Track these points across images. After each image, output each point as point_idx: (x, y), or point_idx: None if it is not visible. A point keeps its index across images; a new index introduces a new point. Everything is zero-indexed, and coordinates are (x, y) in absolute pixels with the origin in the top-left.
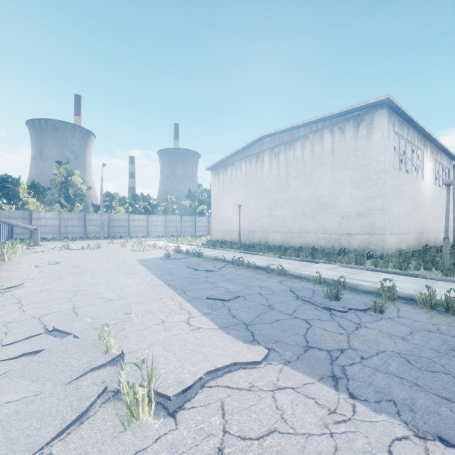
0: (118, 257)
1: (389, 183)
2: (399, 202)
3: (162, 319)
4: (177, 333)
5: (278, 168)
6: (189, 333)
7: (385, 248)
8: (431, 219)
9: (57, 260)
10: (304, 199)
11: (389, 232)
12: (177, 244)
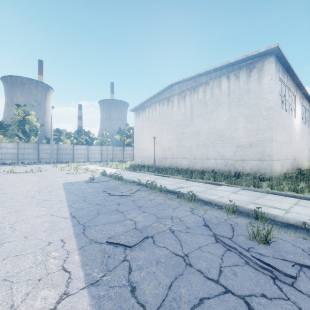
0: (49, 180)
1: (276, 119)
2: (282, 134)
3: (12, 305)
4: None
5: (184, 108)
6: None
7: (273, 172)
8: (300, 148)
9: None
10: (205, 132)
11: (276, 159)
12: (107, 167)
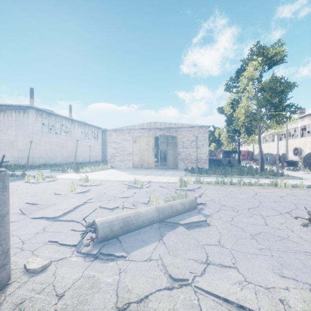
0: None
1: (38, 138)
2: (47, 145)
3: None
4: None
5: None
6: None
7: (34, 163)
8: (79, 152)
9: None
10: (4, 141)
11: (37, 157)
12: None
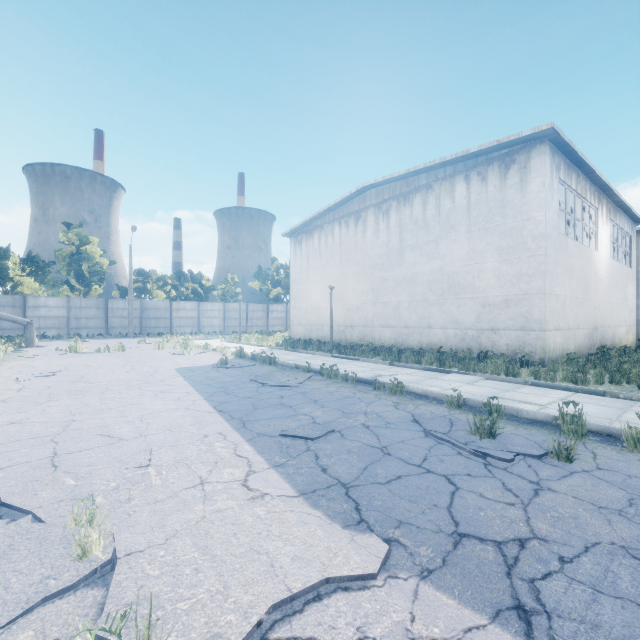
0: (149, 365)
1: (553, 255)
2: (565, 282)
3: (201, 477)
4: (224, 507)
5: (388, 233)
6: (245, 507)
7: (547, 350)
8: (607, 308)
9: (54, 370)
10: (426, 278)
11: (552, 327)
12: (240, 344)
